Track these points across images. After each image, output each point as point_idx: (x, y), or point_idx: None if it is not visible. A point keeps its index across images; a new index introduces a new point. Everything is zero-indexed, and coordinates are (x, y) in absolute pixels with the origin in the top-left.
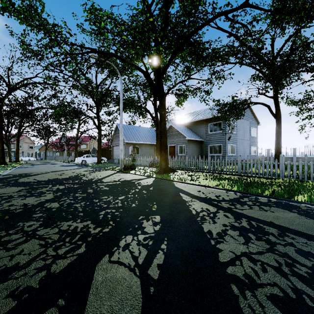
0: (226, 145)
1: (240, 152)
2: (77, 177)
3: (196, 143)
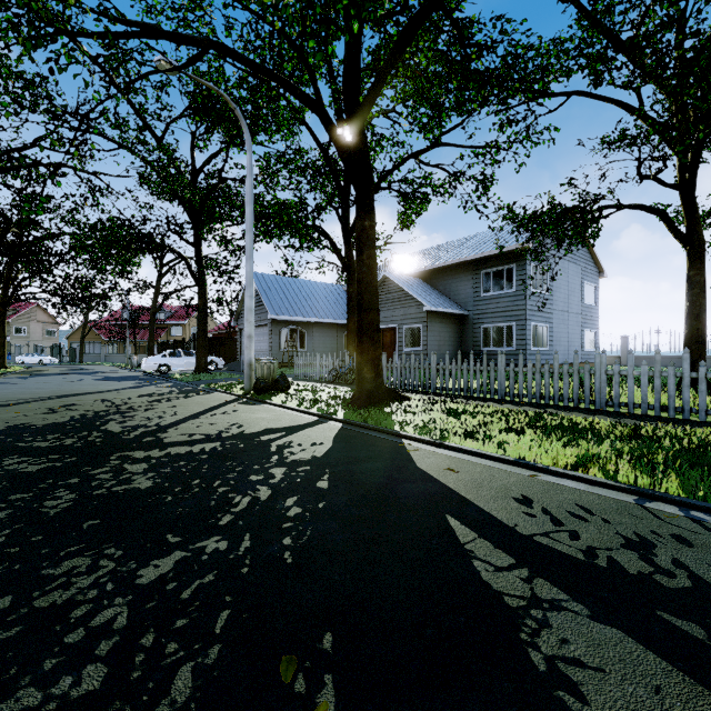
0: (528, 327)
1: (559, 343)
2: (96, 420)
3: (450, 320)
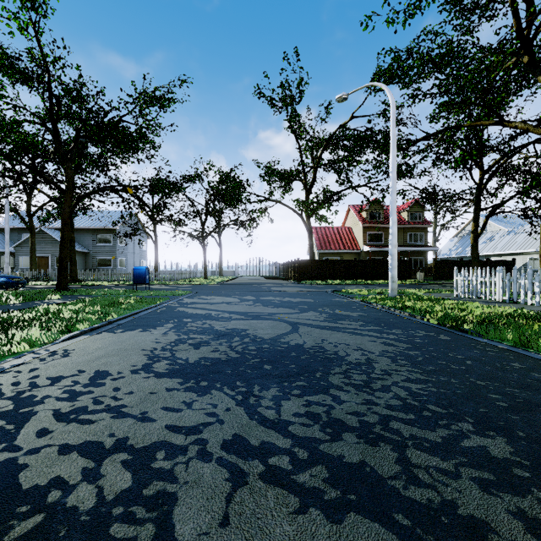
0: (118, 259)
1: (130, 265)
2: None
3: (81, 254)
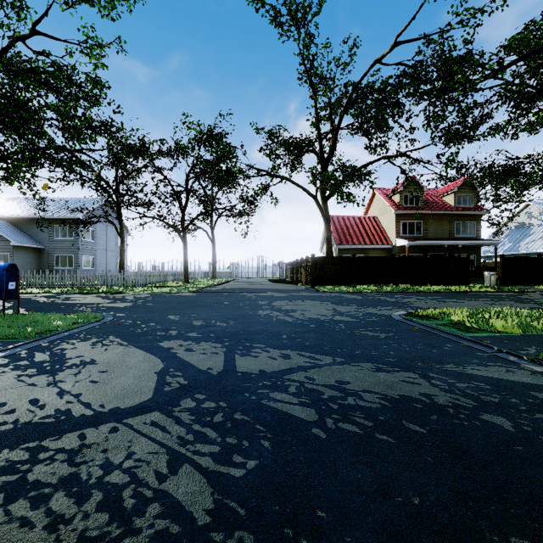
0: (81, 257)
1: (101, 265)
2: None
3: (32, 250)
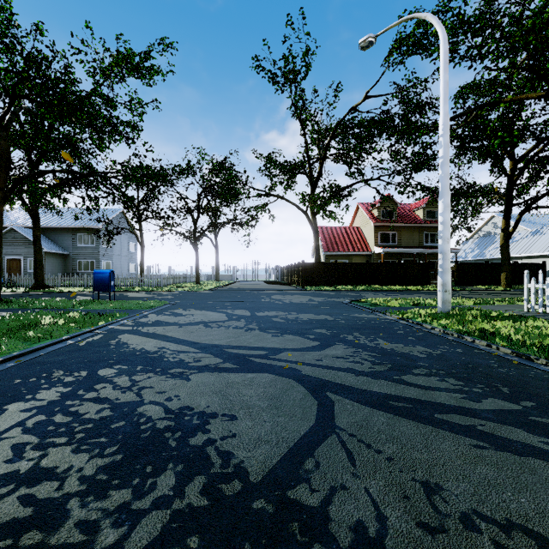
0: (101, 262)
1: (117, 269)
2: None
3: (59, 256)
